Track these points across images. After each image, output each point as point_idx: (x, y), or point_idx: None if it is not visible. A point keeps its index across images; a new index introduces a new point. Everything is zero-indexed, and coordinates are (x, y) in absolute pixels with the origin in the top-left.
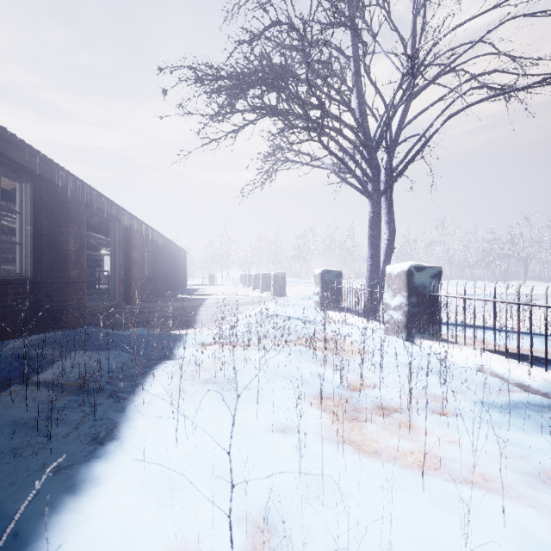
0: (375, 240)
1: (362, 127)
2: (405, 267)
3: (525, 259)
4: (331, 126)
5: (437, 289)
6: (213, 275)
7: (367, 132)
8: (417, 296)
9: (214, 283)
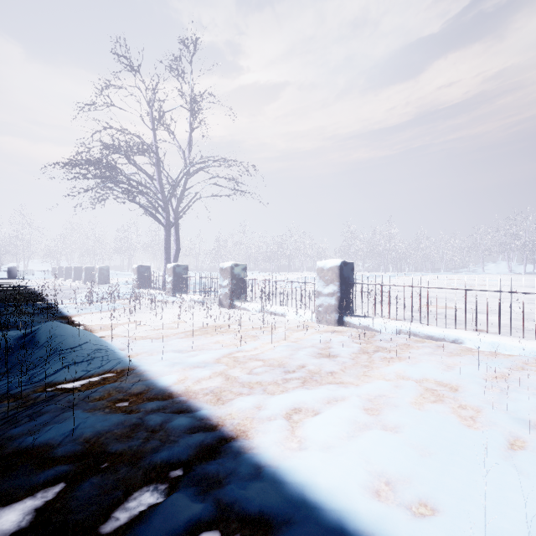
0: (168, 250)
1: (161, 191)
2: (173, 265)
3: (289, 257)
4: (142, 191)
5: (186, 274)
6: (13, 268)
7: (163, 194)
8: (177, 277)
9: (16, 277)
